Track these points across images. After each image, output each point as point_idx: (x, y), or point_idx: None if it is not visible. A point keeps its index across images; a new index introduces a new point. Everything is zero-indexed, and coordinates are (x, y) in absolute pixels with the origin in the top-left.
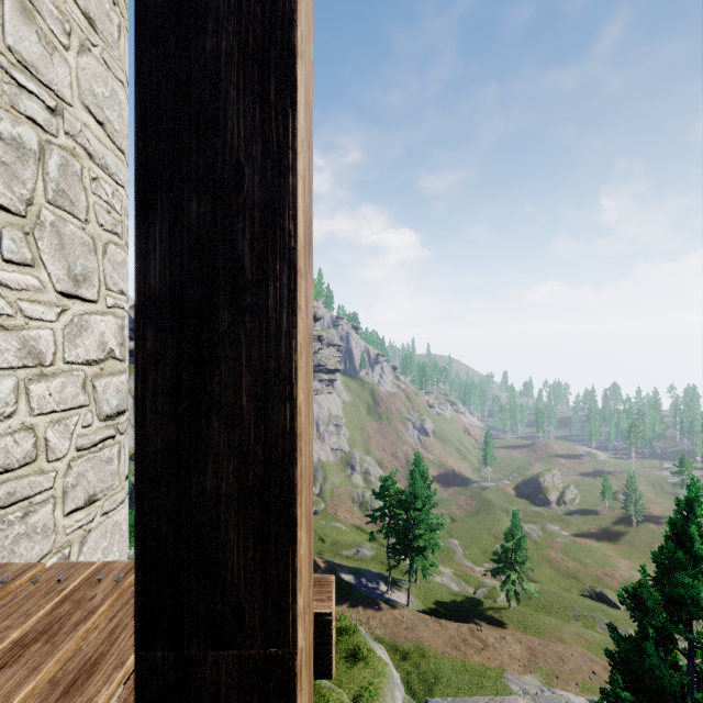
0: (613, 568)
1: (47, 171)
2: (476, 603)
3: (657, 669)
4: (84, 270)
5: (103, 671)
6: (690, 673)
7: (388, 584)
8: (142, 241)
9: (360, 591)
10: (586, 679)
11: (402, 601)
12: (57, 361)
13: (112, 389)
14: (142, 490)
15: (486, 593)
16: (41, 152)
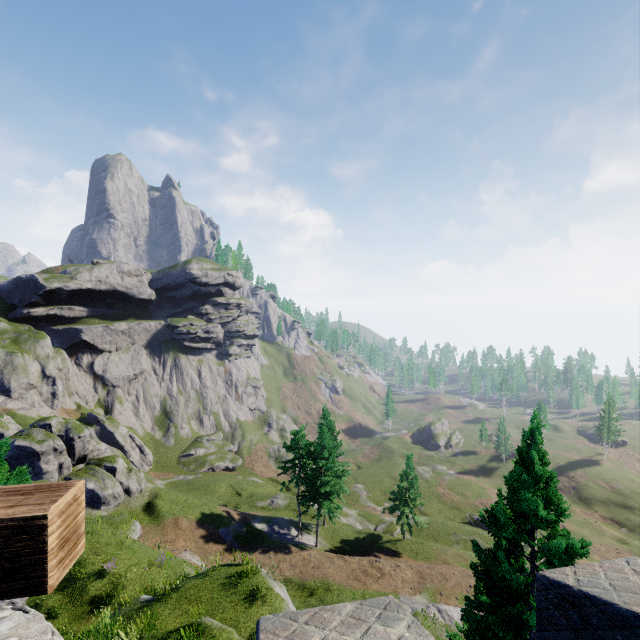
0: (488, 498)
1: None
2: (376, 538)
3: (506, 573)
4: None
5: None
6: (532, 574)
7: (298, 529)
8: None
9: (272, 538)
10: (463, 592)
11: (311, 543)
12: None
13: None
14: None
15: (384, 529)
16: None
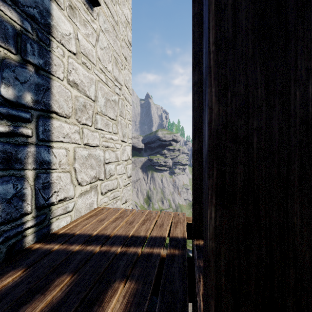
0: None
1: (119, 106)
2: None
3: None
4: (124, 133)
5: (165, 225)
6: None
7: None
8: (194, 142)
9: None
10: None
11: None
12: (120, 160)
13: (129, 168)
14: (194, 180)
15: None
16: (118, 101)
